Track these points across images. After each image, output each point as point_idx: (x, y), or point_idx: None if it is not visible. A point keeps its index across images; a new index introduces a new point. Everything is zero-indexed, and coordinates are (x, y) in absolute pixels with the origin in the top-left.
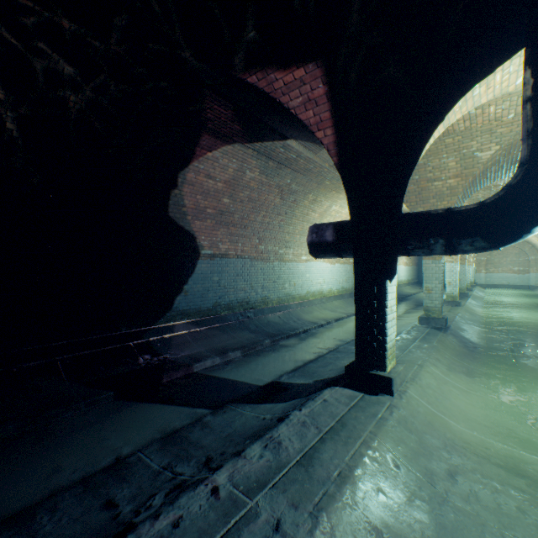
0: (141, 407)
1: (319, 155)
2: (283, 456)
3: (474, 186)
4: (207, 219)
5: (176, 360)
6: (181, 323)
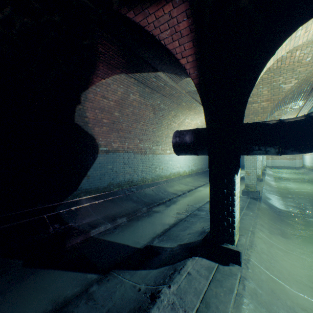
0: (43, 274)
1: (179, 85)
2: None
3: (276, 107)
4: (103, 126)
5: (78, 227)
6: (85, 198)
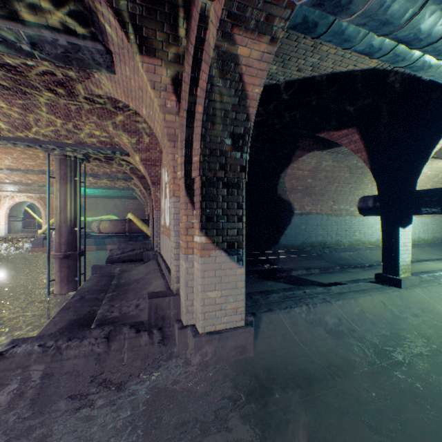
0: (270, 282)
1: None
2: (330, 291)
3: None
4: (297, 193)
5: (281, 268)
6: (283, 251)
